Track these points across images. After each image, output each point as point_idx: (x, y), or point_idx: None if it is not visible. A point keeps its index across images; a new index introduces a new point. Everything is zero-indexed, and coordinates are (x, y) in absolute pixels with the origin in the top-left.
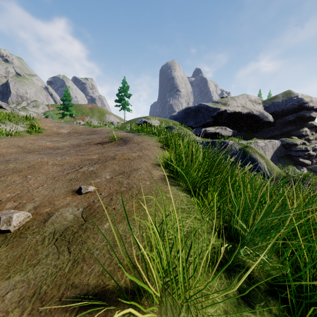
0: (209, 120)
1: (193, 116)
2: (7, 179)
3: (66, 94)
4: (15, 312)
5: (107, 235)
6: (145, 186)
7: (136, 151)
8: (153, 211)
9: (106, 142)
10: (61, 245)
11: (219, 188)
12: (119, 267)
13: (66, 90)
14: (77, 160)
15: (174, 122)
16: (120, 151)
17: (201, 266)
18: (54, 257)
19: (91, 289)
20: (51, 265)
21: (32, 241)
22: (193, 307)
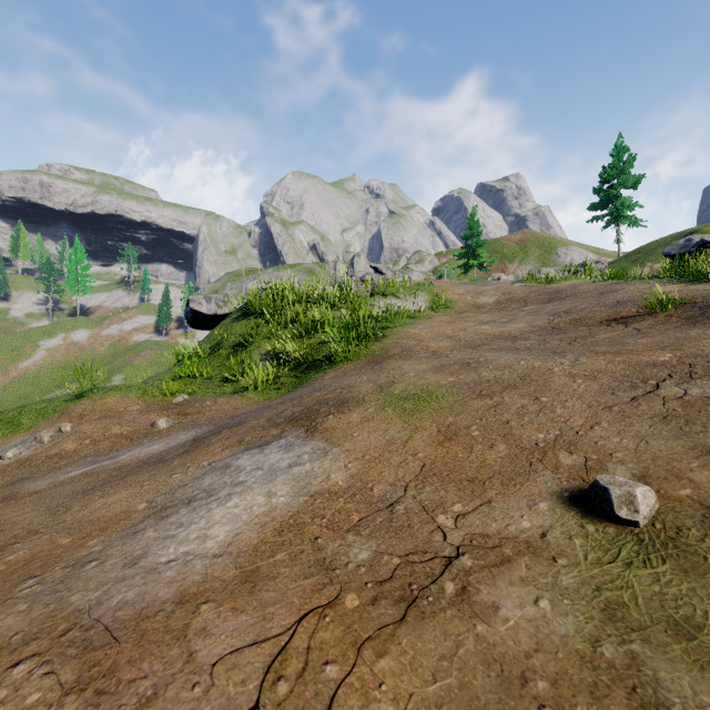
0: None
1: None
2: (505, 400)
3: (471, 225)
4: None
5: None
6: None
7: None
8: None
9: (631, 316)
10: None
11: None
12: None
13: (471, 217)
14: (618, 366)
15: None
16: None
17: None
18: None
19: None
20: None
21: None
22: None
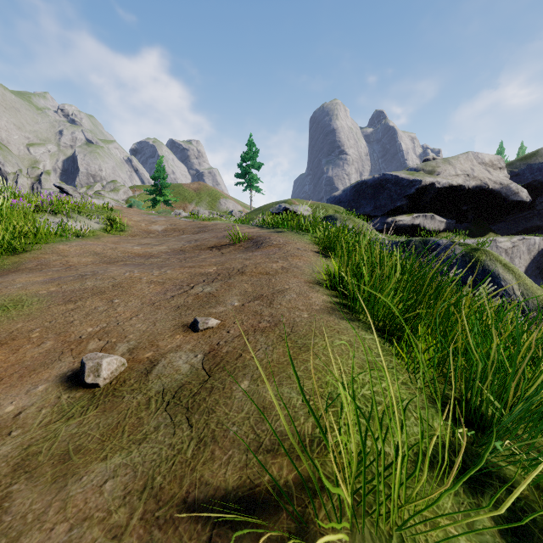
0: (401, 203)
1: (371, 196)
2: (86, 304)
3: (158, 169)
4: (120, 513)
5: (248, 401)
6: (301, 321)
7: (278, 259)
8: (321, 364)
9: (225, 245)
10: (176, 413)
11: (438, 327)
12: (273, 457)
13: (158, 163)
14: (184, 275)
15: (336, 207)
16: (250, 260)
17: (425, 468)
18: (167, 432)
19: (231, 489)
20: (165, 444)
21: (132, 403)
22: (411, 541)
